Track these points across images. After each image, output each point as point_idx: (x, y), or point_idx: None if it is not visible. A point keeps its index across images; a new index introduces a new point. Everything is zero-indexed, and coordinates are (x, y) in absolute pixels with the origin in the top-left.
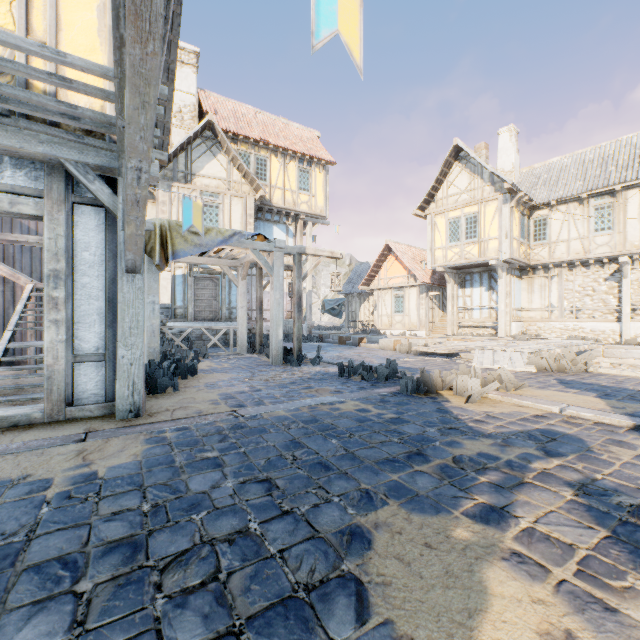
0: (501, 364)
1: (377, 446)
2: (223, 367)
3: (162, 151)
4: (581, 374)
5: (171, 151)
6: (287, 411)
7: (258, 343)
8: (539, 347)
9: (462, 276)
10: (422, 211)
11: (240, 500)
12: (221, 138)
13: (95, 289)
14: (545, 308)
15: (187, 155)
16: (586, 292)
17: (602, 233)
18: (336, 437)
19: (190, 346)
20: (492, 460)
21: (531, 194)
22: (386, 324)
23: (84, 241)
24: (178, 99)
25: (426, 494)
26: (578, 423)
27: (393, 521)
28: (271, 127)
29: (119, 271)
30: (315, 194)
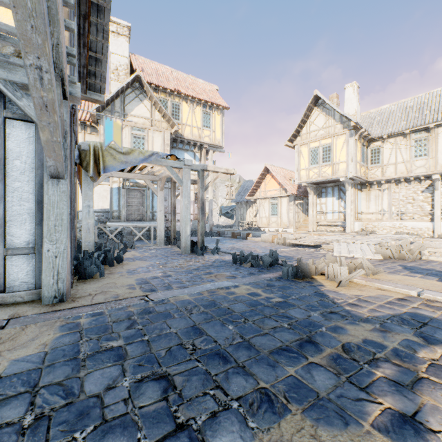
0: (355, 253)
1: (270, 332)
2: (144, 256)
3: (100, 94)
4: (417, 261)
5: (109, 97)
6: (190, 295)
7: (172, 237)
8: (379, 240)
9: (319, 189)
10: (291, 143)
11: (133, 407)
12: (146, 88)
13: (26, 192)
14: (378, 212)
15: (121, 100)
16: (408, 200)
17: (420, 158)
18: (232, 322)
19: (121, 240)
20: (379, 349)
21: (369, 131)
22: (265, 223)
23: (15, 151)
24: (115, 60)
25: (327, 396)
26: (438, 306)
27: (300, 440)
28: (183, 82)
29: (45, 176)
30: (214, 130)
